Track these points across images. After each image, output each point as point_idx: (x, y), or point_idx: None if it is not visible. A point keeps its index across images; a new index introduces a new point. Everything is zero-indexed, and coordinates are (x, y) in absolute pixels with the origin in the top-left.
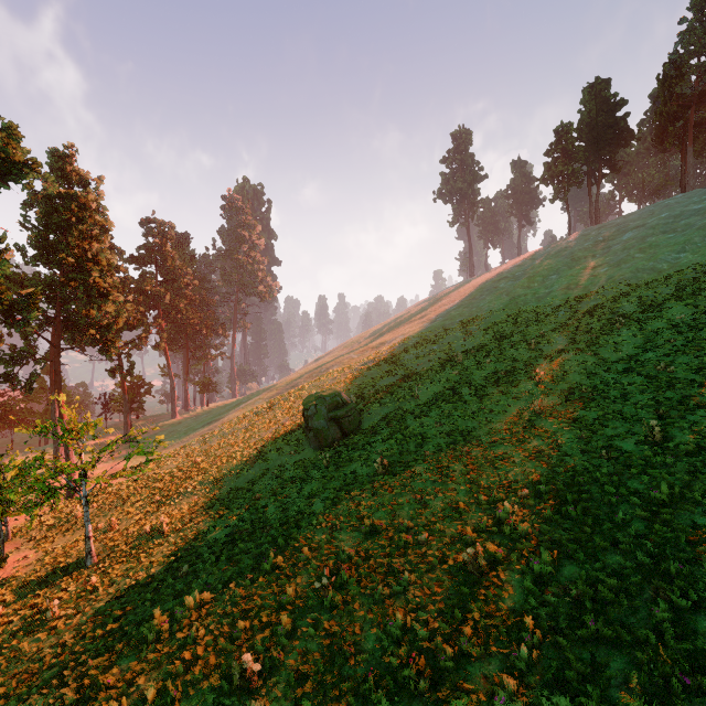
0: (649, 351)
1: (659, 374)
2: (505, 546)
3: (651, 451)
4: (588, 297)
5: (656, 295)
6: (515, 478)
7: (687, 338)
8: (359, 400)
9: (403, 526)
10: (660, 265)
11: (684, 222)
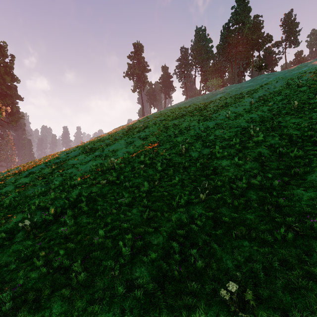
0: None
1: None
2: None
3: None
4: (212, 119)
5: (260, 116)
6: None
7: None
8: None
9: None
10: (247, 104)
11: (245, 89)
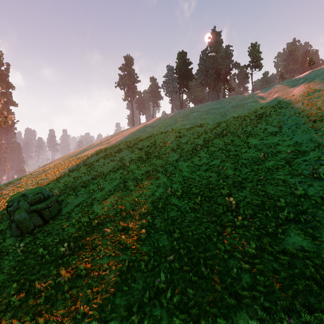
0: (213, 160)
1: (220, 171)
2: (165, 320)
3: (232, 215)
4: (184, 136)
5: (209, 137)
6: (164, 243)
7: (226, 154)
8: (62, 193)
9: (79, 312)
10: (208, 125)
11: (212, 111)
